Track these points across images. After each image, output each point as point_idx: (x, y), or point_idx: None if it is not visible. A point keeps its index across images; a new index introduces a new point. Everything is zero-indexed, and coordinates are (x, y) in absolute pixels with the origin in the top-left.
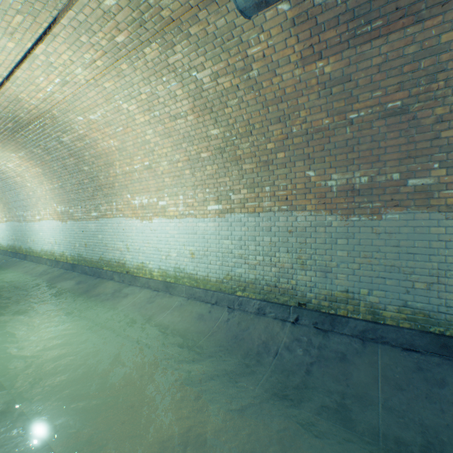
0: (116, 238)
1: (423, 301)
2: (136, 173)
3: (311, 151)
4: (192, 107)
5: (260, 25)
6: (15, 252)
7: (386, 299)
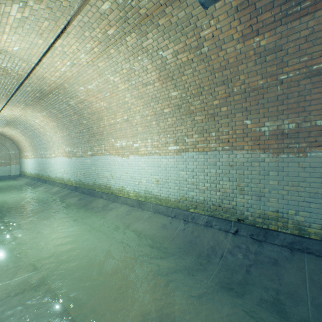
0: (104, 169)
1: None
2: (118, 125)
3: (248, 105)
4: (158, 77)
5: (210, 13)
6: (39, 178)
7: (311, 219)
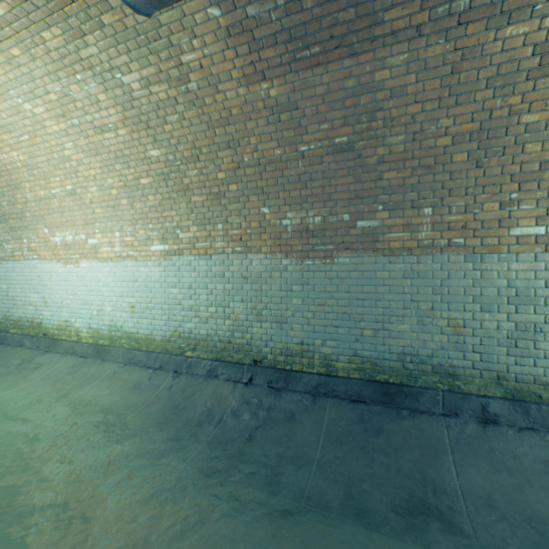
0: (28, 288)
1: (371, 348)
2: (56, 200)
3: (265, 185)
4: (122, 119)
5: (190, 28)
6: None
7: (339, 349)
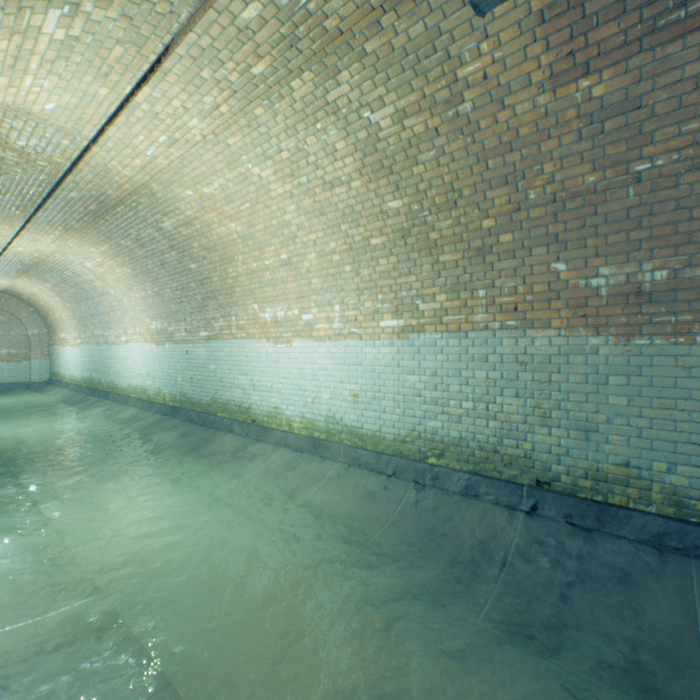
0: (236, 369)
1: None
2: (268, 272)
3: (561, 230)
4: (359, 168)
5: (482, 27)
6: (92, 388)
7: None
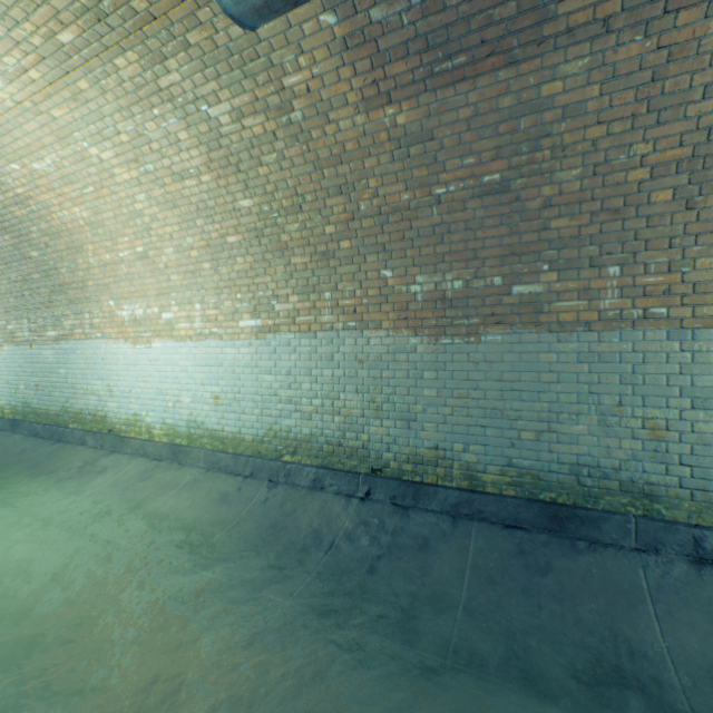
0: (91, 373)
1: (532, 457)
2: (124, 265)
3: (388, 241)
4: (207, 162)
5: (297, 42)
6: None
7: (487, 457)
